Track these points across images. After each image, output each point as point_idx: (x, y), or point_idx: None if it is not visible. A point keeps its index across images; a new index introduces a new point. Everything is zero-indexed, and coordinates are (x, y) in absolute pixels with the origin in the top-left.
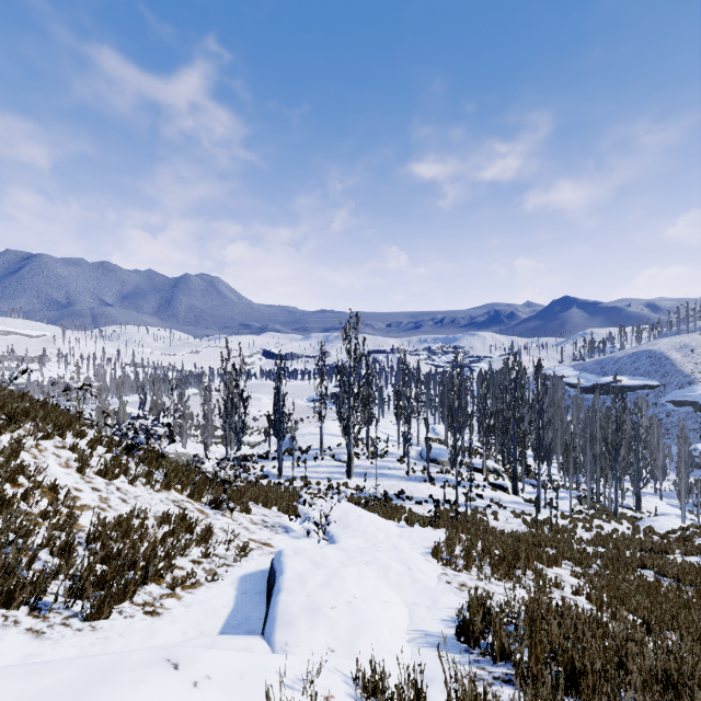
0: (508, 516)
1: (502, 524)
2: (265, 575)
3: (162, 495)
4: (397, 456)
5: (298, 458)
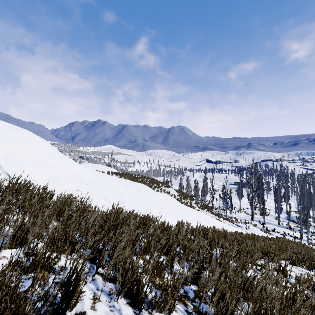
0: None
1: None
2: None
3: (211, 215)
4: (274, 216)
5: (231, 210)
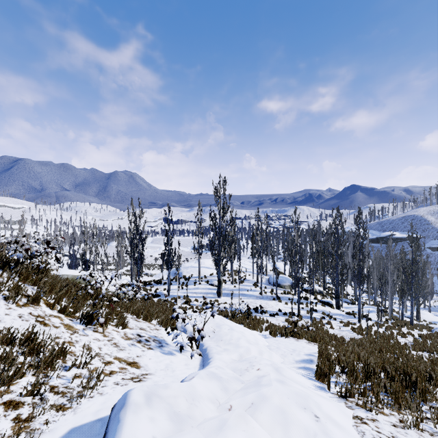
0: (339, 325)
1: (337, 331)
2: (104, 429)
3: (25, 310)
4: (252, 282)
5: (182, 283)
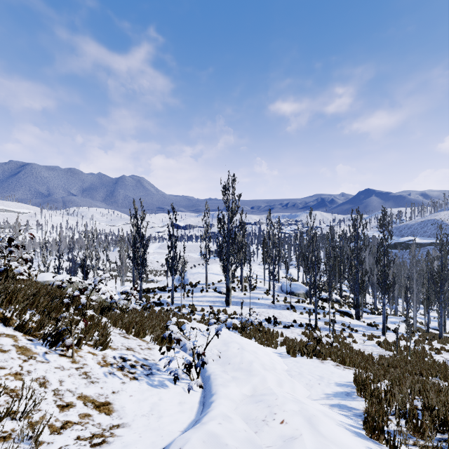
0: (362, 338)
1: (361, 346)
2: None
3: None
4: (263, 289)
5: (188, 290)
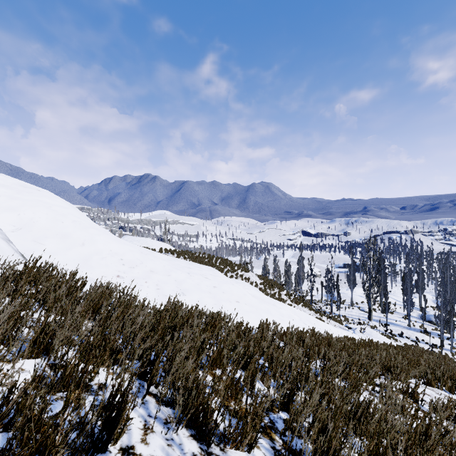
0: None
1: None
2: None
3: (310, 312)
4: (402, 314)
5: (338, 305)
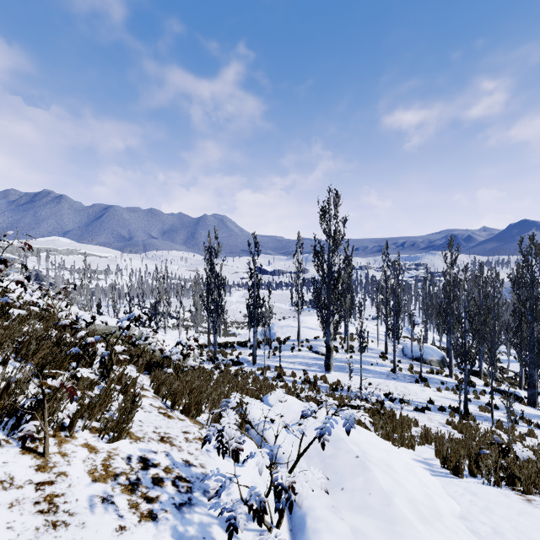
0: None
1: None
2: None
3: None
4: (377, 351)
5: (275, 347)
